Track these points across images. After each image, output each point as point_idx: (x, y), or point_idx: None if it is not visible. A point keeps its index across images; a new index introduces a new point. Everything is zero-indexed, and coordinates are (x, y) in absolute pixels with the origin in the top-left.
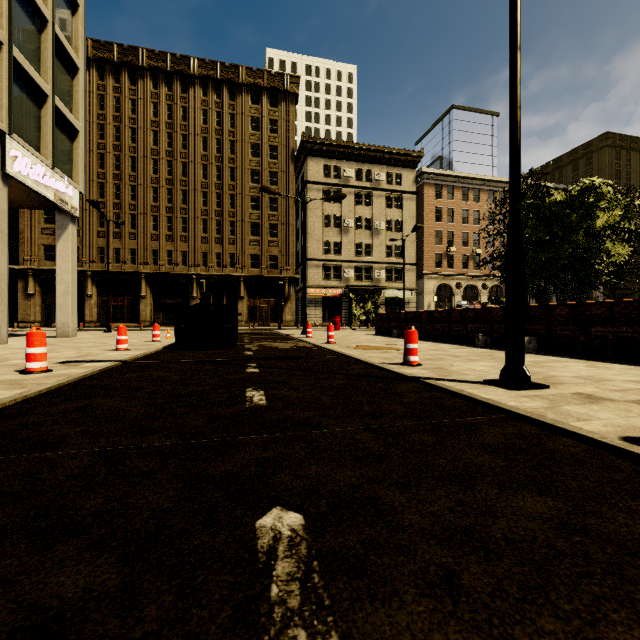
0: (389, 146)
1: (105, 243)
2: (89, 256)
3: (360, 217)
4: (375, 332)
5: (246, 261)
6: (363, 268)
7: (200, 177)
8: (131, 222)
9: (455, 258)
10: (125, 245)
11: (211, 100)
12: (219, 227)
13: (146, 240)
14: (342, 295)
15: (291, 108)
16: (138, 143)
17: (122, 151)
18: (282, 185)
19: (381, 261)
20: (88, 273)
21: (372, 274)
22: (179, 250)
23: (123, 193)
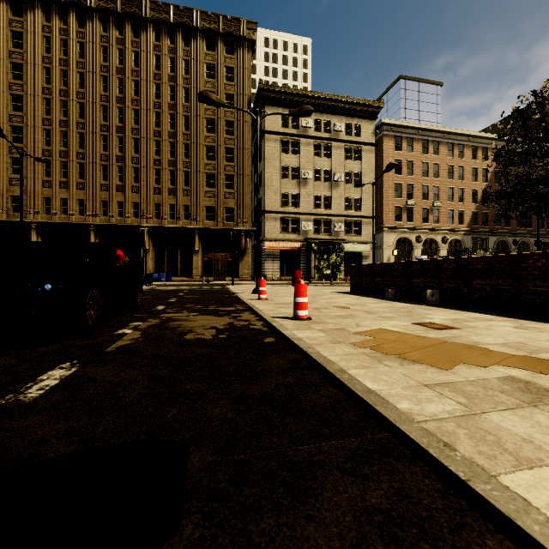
0: (348, 96)
1: (51, 193)
2: (34, 207)
3: (319, 169)
4: (350, 290)
5: (201, 213)
6: (322, 221)
7: (153, 125)
8: (79, 171)
9: (415, 211)
10: (72, 195)
11: (164, 45)
12: (173, 178)
13: (95, 190)
14: (300, 248)
15: (248, 55)
16: (86, 88)
17: (69, 96)
18: (238, 135)
19: (340, 214)
20: (32, 224)
21: (331, 227)
22: (130, 201)
23: (70, 140)
